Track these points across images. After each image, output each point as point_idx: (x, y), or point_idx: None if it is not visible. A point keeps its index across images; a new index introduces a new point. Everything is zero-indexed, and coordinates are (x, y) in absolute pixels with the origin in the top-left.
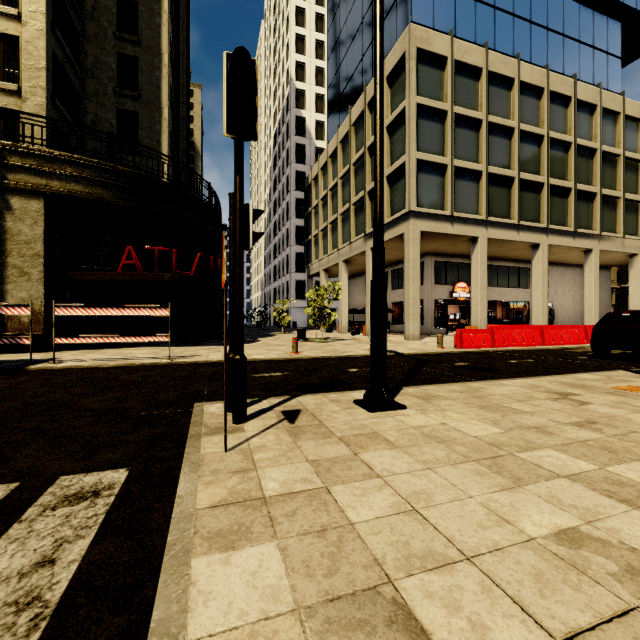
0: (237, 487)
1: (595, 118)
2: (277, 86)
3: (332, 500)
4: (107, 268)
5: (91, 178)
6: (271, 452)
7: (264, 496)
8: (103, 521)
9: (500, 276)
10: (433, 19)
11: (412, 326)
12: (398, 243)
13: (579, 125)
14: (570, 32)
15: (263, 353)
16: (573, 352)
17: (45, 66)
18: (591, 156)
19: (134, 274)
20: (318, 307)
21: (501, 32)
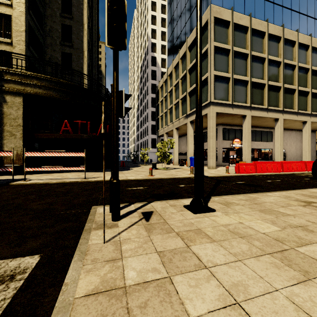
0: (107, 275)
1: (308, 52)
2: (142, 41)
3: (174, 291)
4: (55, 132)
5: (46, 86)
6: (133, 244)
7: (125, 285)
8: (7, 306)
9: (257, 135)
10: (222, 2)
11: (211, 161)
12: (204, 119)
13: (300, 56)
14: (294, 8)
15: (134, 176)
16: (300, 176)
17: (24, 30)
18: (306, 72)
19: (68, 135)
20: (163, 152)
21: (258, 8)
